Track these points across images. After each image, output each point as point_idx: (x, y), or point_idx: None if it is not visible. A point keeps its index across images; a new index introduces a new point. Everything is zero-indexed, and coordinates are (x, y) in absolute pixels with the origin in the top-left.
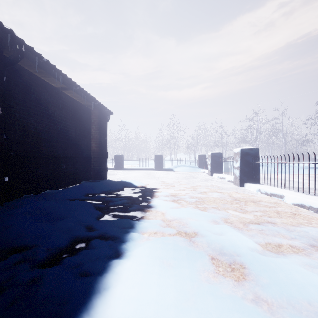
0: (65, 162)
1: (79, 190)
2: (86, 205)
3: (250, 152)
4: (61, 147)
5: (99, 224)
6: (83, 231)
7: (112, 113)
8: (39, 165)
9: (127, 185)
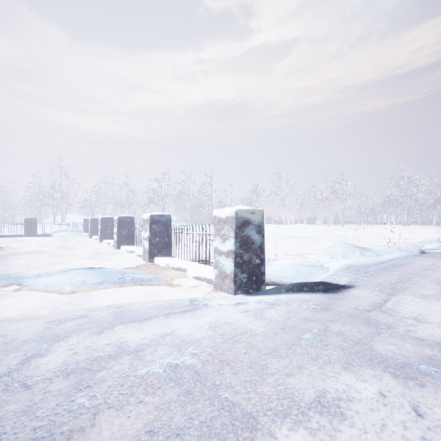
0: None
1: None
2: None
3: (108, 220)
4: None
5: None
6: None
7: None
8: None
9: None
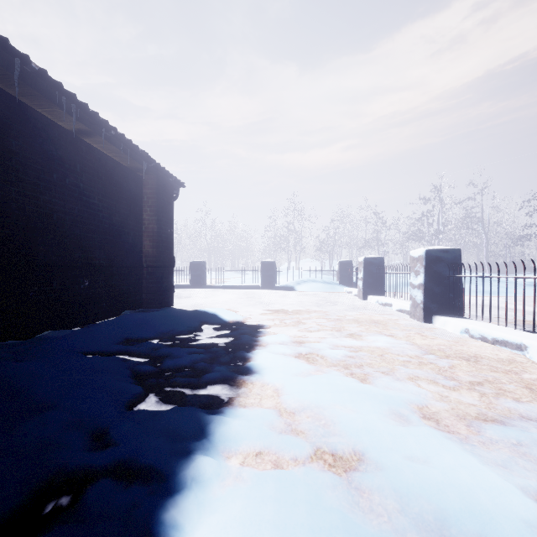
0: (89, 275)
1: (109, 332)
2: (111, 369)
3: (444, 257)
4: (80, 246)
5: (124, 426)
6: (80, 450)
7: (183, 185)
8: (30, 282)
9: (209, 320)
